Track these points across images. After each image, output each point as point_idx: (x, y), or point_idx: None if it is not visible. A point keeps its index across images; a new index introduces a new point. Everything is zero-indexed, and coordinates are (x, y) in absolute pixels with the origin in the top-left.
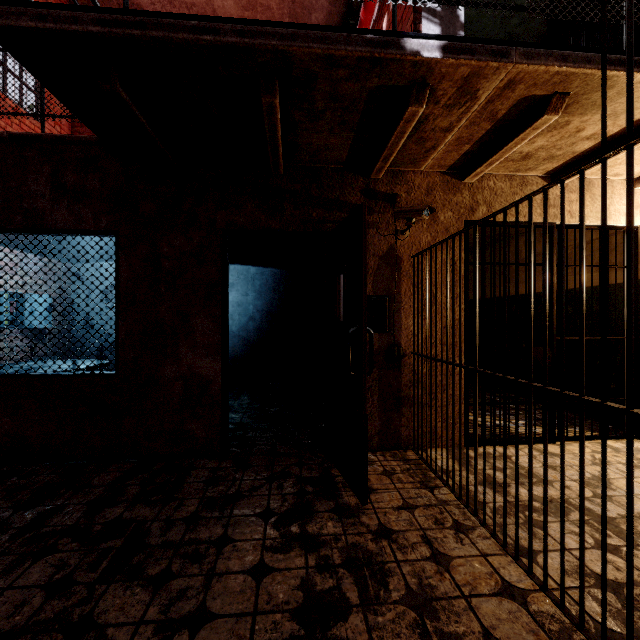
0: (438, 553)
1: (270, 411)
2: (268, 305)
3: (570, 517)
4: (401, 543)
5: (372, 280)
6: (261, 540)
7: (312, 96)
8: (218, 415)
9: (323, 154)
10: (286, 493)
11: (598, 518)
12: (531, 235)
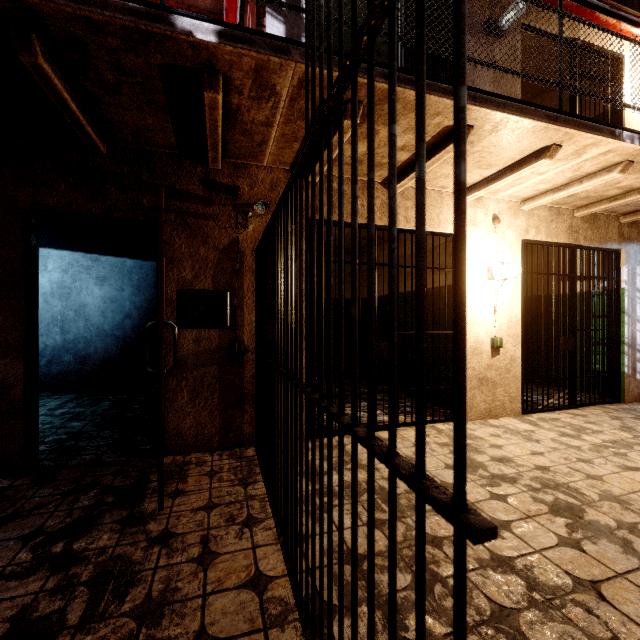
0: (208, 552)
1: (125, 416)
2: (148, 301)
3: (362, 498)
4: (174, 547)
5: (212, 274)
6: (2, 567)
7: (94, 64)
8: (20, 425)
9: (148, 136)
10: (77, 507)
11: (386, 496)
12: (288, 228)
